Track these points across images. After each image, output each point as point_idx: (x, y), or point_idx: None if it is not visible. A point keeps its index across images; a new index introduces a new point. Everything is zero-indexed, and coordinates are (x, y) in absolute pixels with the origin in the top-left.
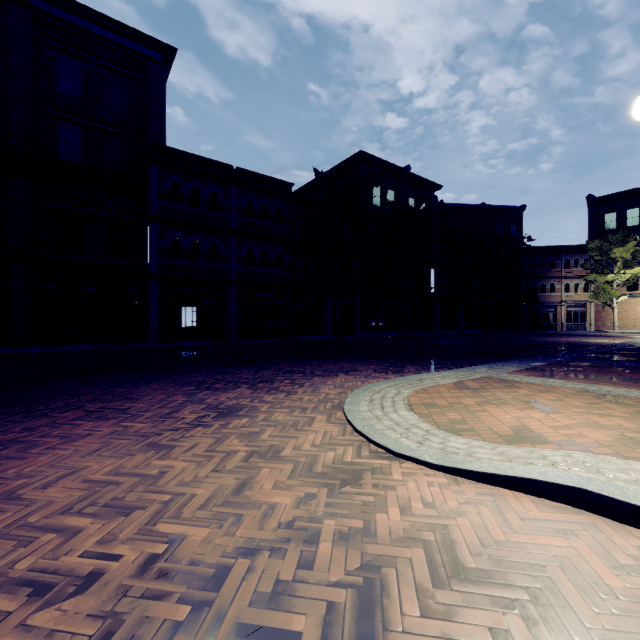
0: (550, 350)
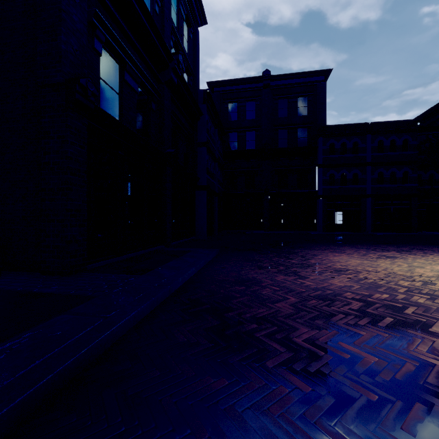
0: None
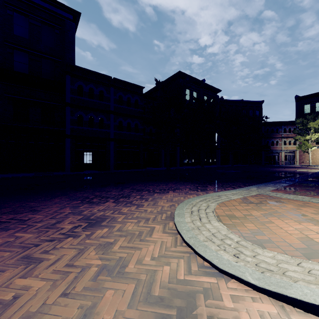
0: (283, 176)
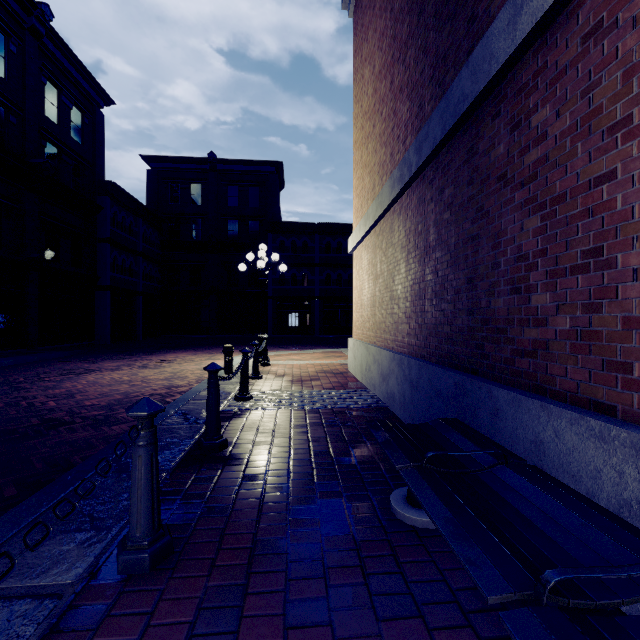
0: None
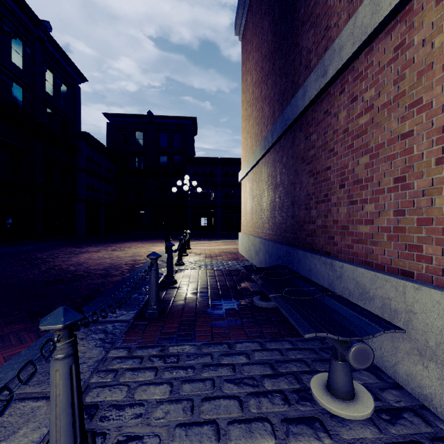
0: None
